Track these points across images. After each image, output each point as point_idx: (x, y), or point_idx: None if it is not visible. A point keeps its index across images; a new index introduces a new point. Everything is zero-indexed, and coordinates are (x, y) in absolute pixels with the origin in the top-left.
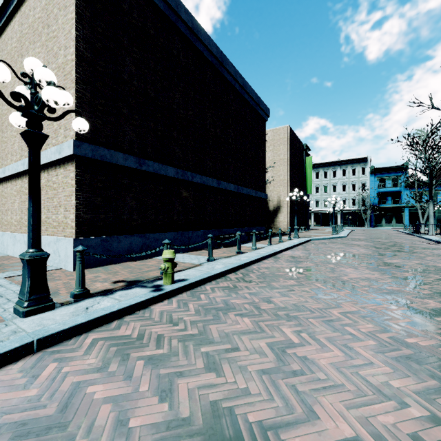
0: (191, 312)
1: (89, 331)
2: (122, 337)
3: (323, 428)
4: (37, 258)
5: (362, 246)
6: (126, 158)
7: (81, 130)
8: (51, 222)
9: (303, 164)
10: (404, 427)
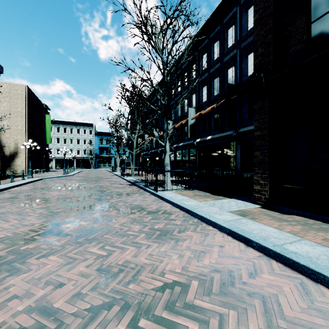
0: None
1: None
2: None
3: None
4: None
5: (77, 180)
6: None
7: None
8: None
9: (43, 119)
10: (28, 229)
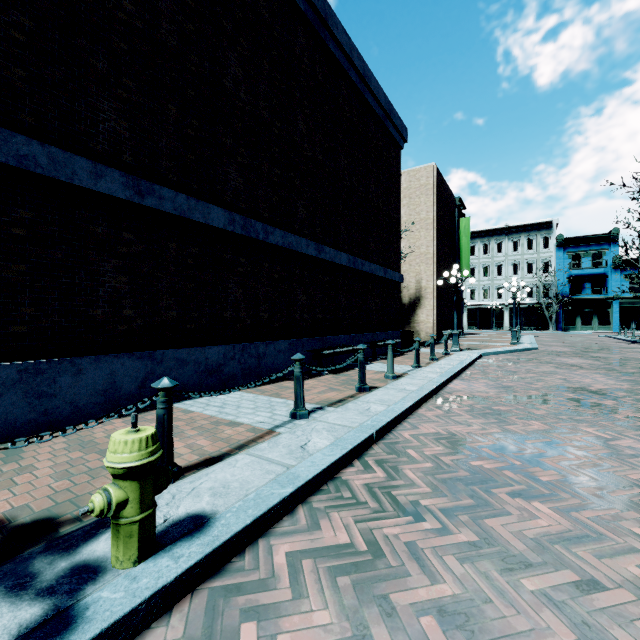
0: None
1: None
2: None
3: None
4: None
5: (590, 368)
6: (99, 172)
7: None
8: None
9: (455, 229)
10: None
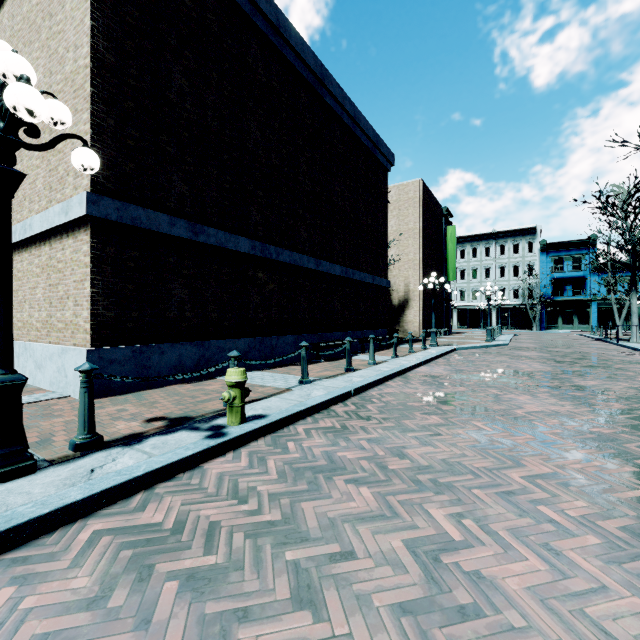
0: (270, 476)
1: (91, 515)
2: (147, 529)
3: None
4: (3, 385)
5: (535, 359)
6: (173, 222)
7: (87, 168)
8: (55, 323)
9: (442, 237)
10: None
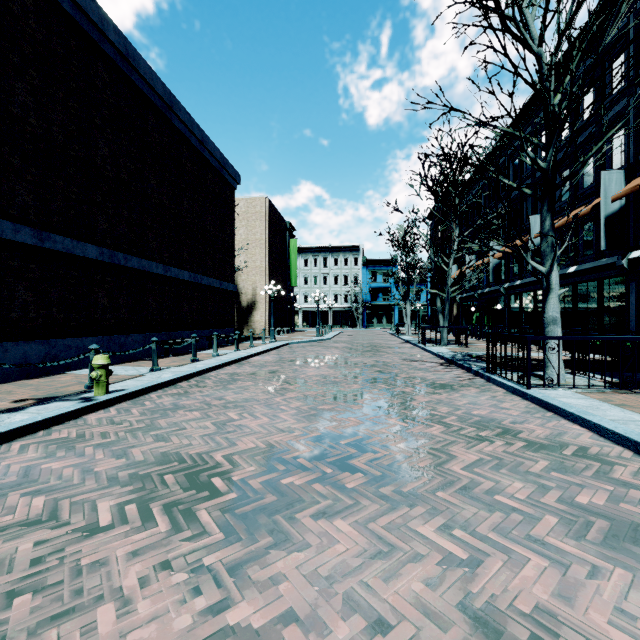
0: (135, 415)
1: (11, 442)
2: (59, 439)
3: (238, 448)
4: None
5: (340, 348)
6: (17, 229)
7: None
8: None
9: (287, 248)
10: (286, 439)
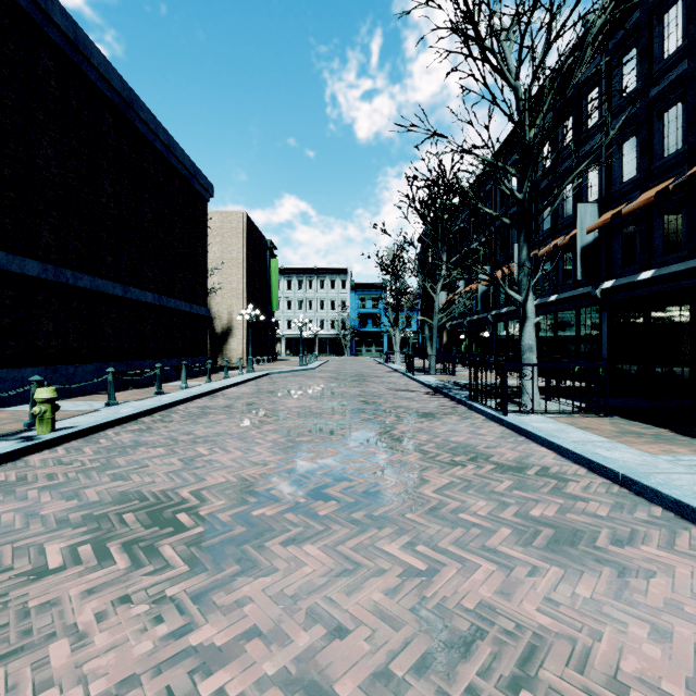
0: (88, 454)
1: None
2: None
3: (207, 483)
4: None
5: (324, 378)
6: None
7: None
8: None
9: (267, 268)
10: (259, 472)
